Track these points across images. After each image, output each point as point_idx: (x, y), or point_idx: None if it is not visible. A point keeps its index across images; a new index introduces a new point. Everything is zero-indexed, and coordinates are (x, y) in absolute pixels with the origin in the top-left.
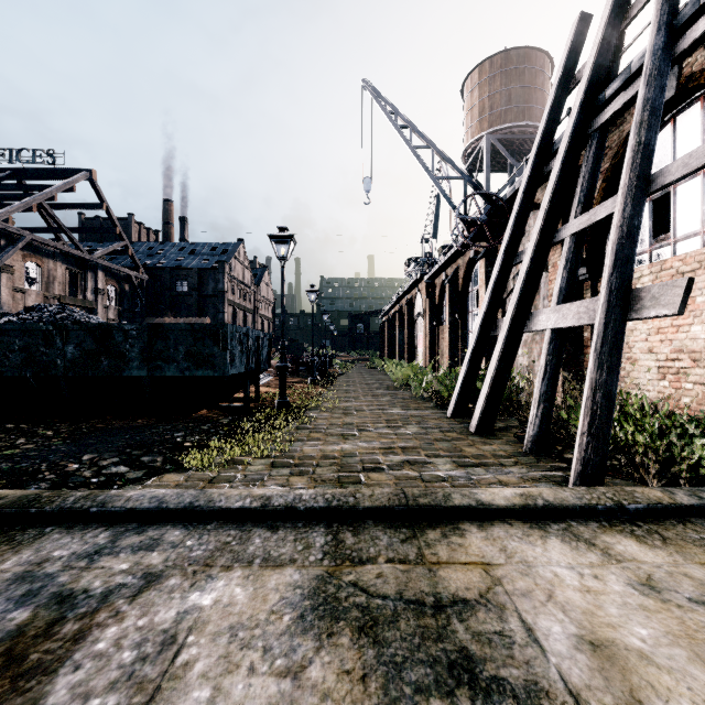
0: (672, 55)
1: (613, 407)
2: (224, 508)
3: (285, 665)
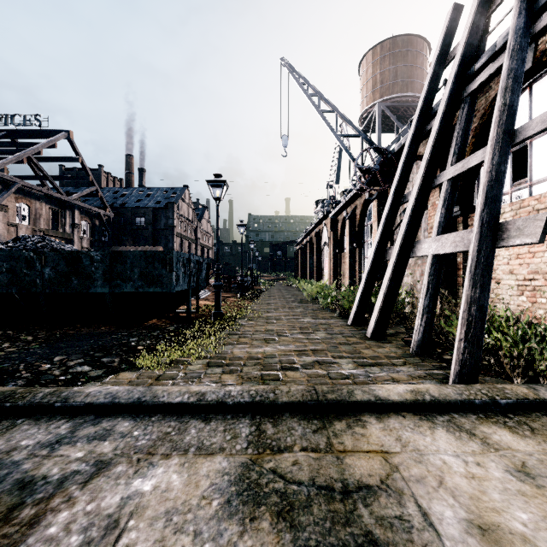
0: (531, 34)
1: (485, 318)
2: (166, 403)
3: None
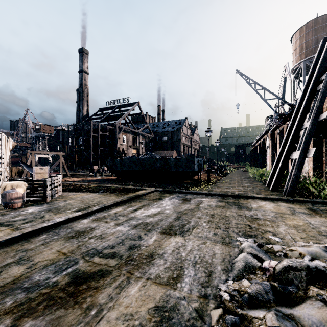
0: None
1: (297, 179)
2: (202, 193)
3: (216, 203)
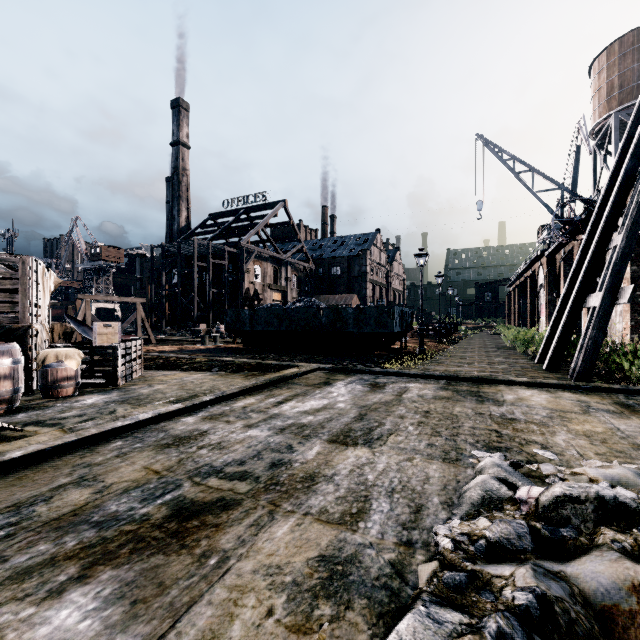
0: None
1: (597, 348)
2: (408, 373)
3: (434, 391)
